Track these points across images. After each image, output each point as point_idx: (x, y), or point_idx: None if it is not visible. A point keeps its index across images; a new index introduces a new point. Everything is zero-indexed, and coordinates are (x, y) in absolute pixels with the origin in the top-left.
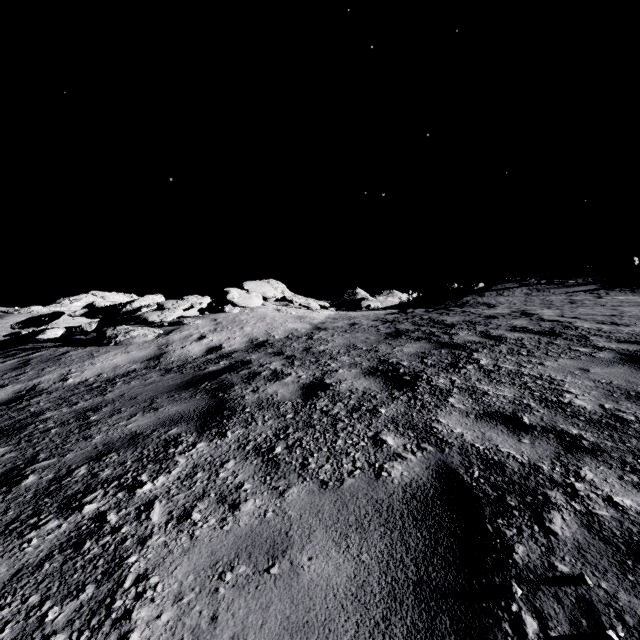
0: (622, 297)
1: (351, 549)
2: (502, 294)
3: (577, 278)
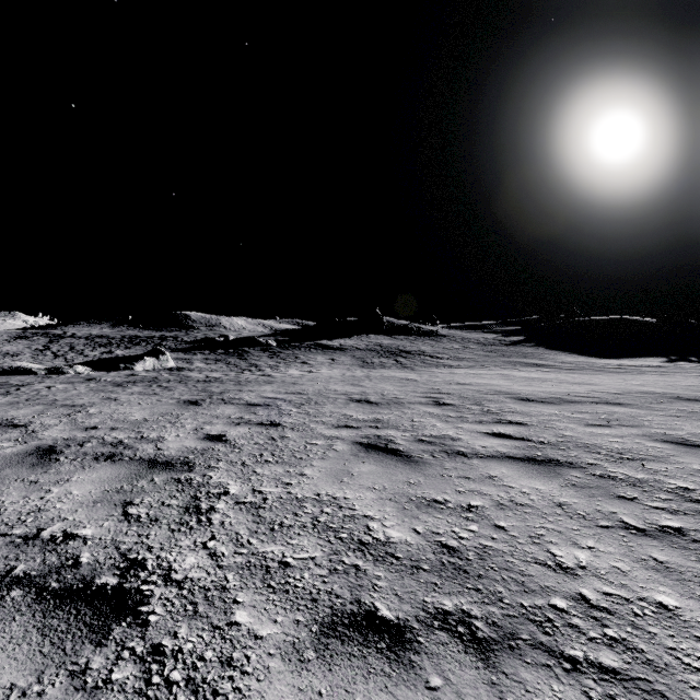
0: (106, 330)
1: (22, 340)
2: (75, 326)
3: (110, 322)
